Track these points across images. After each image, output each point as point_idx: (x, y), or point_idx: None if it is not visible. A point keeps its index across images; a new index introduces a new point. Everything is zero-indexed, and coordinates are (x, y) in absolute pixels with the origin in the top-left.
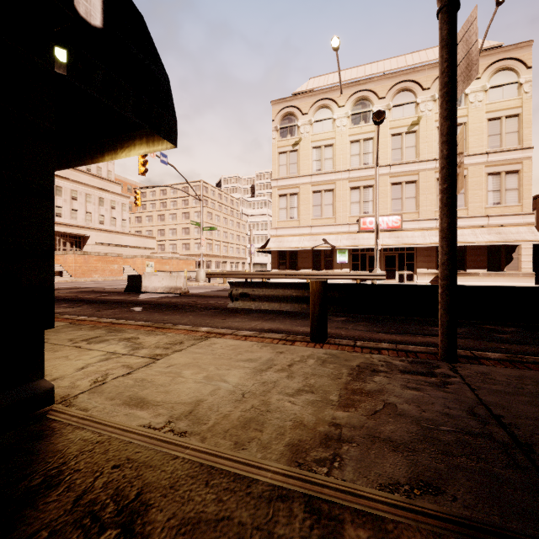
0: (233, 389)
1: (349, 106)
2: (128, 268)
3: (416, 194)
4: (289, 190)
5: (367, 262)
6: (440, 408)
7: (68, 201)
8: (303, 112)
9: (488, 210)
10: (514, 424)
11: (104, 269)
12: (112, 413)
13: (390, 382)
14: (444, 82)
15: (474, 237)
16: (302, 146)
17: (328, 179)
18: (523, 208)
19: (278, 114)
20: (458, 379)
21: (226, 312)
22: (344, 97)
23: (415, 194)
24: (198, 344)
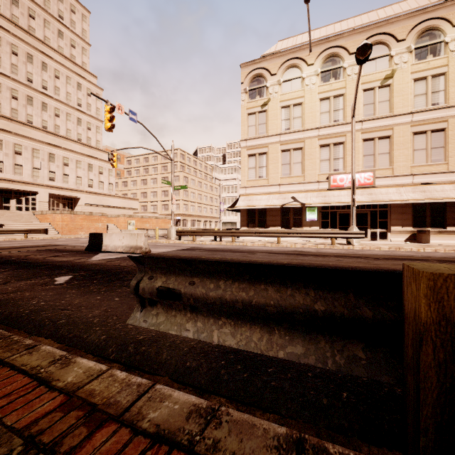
0: None
1: (319, 64)
2: (112, 226)
3: (390, 150)
4: (258, 150)
5: (337, 220)
6: None
7: (60, 167)
8: (272, 73)
9: None
10: None
11: (89, 226)
12: None
13: None
14: None
15: None
16: (271, 107)
17: (296, 138)
18: None
19: (247, 77)
20: None
21: None
22: (313, 55)
23: (389, 150)
24: None
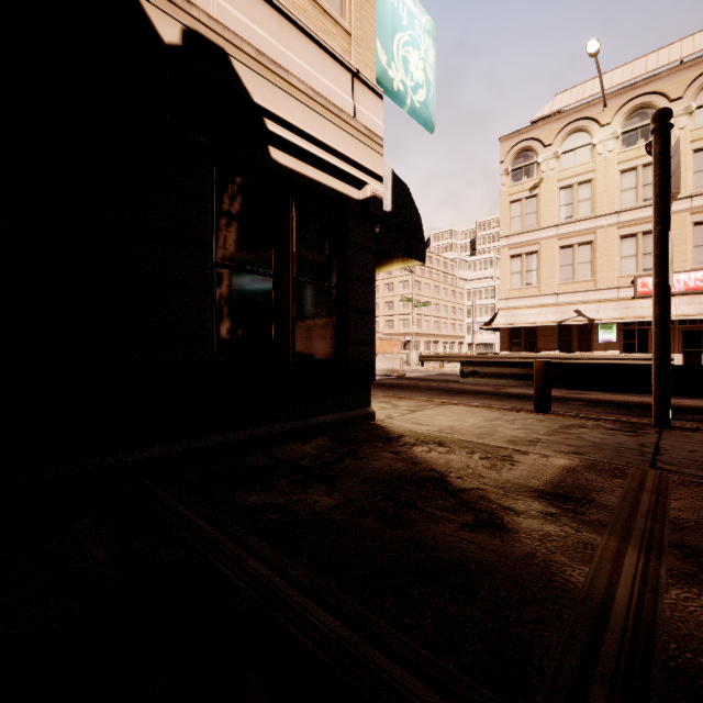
0: (472, 425)
1: (619, 122)
2: None
3: None
4: (524, 249)
5: (649, 340)
6: (617, 441)
7: None
8: (545, 143)
9: None
10: (666, 449)
11: None
12: (408, 426)
13: (590, 432)
14: (656, 193)
15: None
16: (544, 189)
17: (583, 228)
18: None
19: (509, 153)
20: (654, 435)
21: (451, 393)
22: (609, 111)
23: None
24: (439, 407)
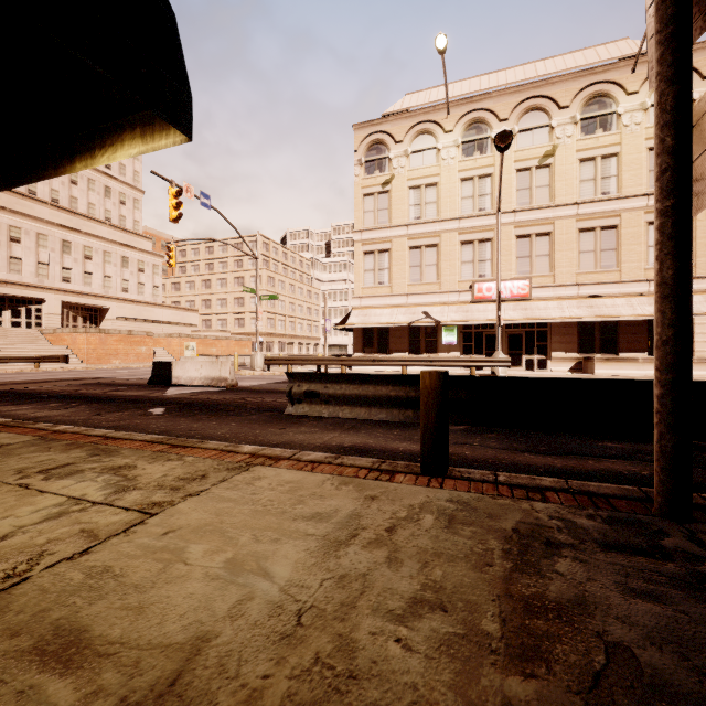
0: (280, 598)
1: (460, 131)
2: (161, 351)
3: (550, 251)
4: (377, 246)
5: (484, 343)
6: None
7: (80, 261)
8: (397, 139)
9: (648, 273)
10: None
11: (128, 352)
12: None
13: (591, 576)
14: (667, 16)
15: (630, 308)
16: (395, 186)
17: (430, 231)
18: (697, 269)
19: (362, 143)
20: None
21: (287, 417)
22: (452, 119)
23: (549, 251)
24: (231, 480)
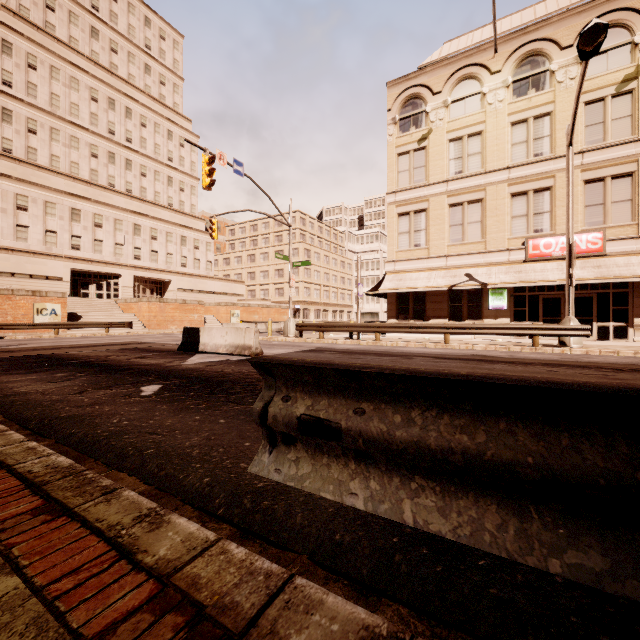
0: None
1: (509, 69)
2: (211, 318)
3: (632, 195)
4: (413, 206)
5: (540, 308)
6: None
7: (147, 241)
8: (434, 91)
9: None
10: None
11: (183, 319)
12: None
13: None
14: None
15: None
16: (433, 141)
17: (473, 185)
18: None
19: (396, 100)
20: None
21: None
22: (499, 57)
23: (631, 195)
24: None
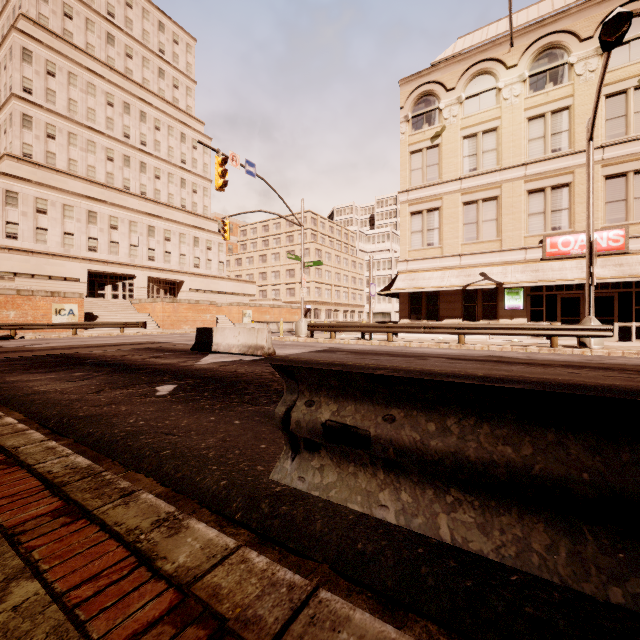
0: None
1: (526, 63)
2: (223, 318)
3: None
4: (425, 205)
5: (558, 307)
6: None
7: (161, 243)
8: (448, 87)
9: None
10: None
11: (195, 319)
12: None
13: None
14: None
15: None
16: (446, 138)
17: (488, 182)
18: None
19: (409, 98)
20: None
21: None
22: (515, 51)
23: None
24: None
